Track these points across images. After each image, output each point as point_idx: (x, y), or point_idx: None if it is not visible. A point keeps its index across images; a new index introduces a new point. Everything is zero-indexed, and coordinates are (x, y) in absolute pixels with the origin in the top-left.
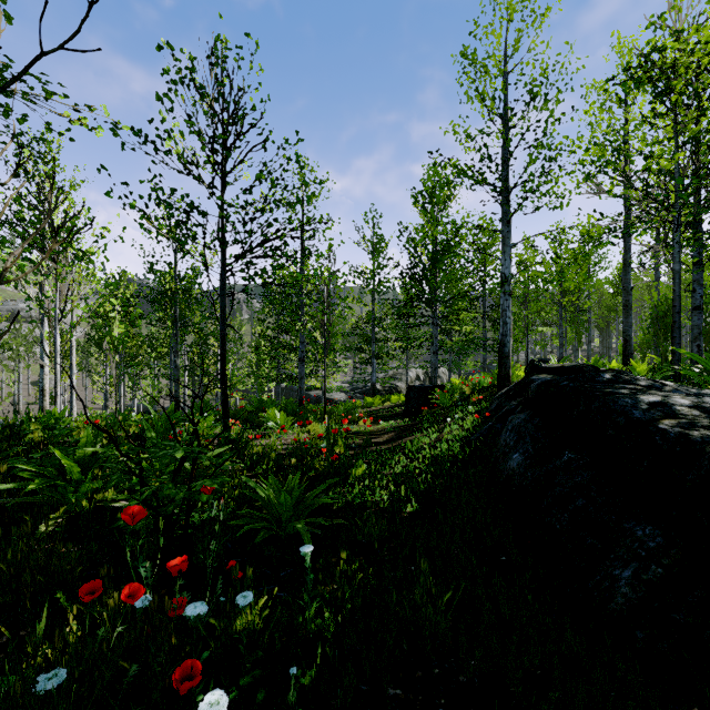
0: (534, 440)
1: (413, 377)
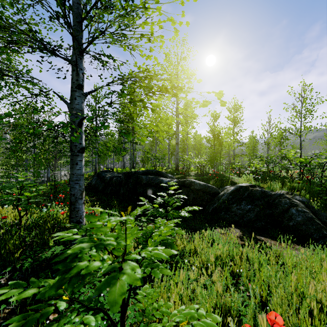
0: (96, 179)
1: (63, 174)
